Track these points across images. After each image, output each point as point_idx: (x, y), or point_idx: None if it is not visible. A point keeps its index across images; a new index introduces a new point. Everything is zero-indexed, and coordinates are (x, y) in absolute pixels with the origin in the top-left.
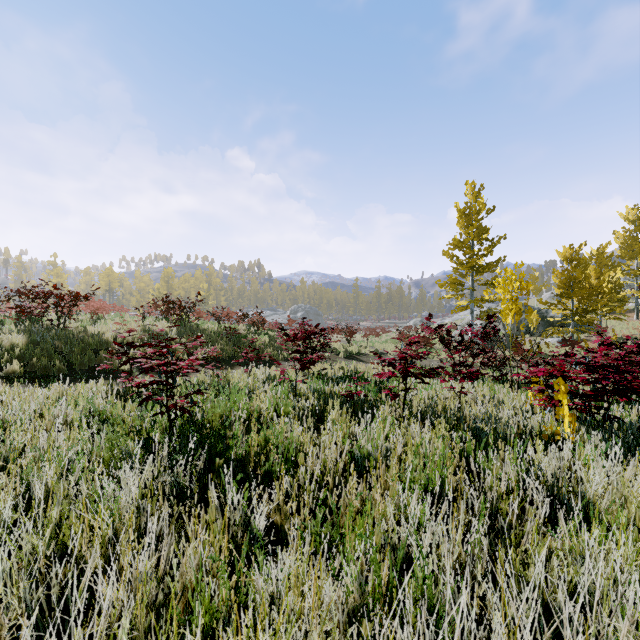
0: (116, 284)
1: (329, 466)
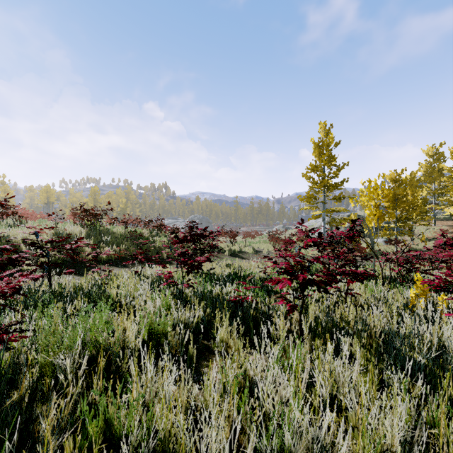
0: (53, 198)
1: None
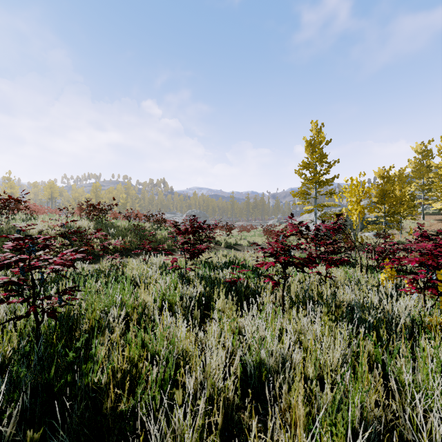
0: (56, 194)
1: (217, 386)
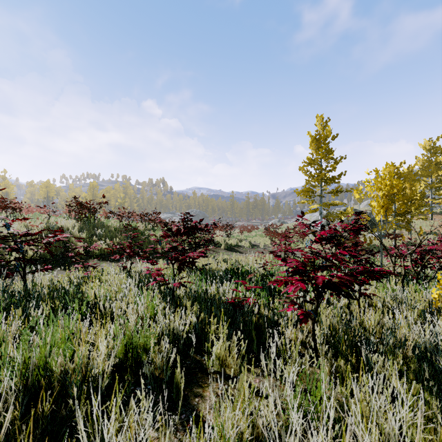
0: (52, 193)
1: None
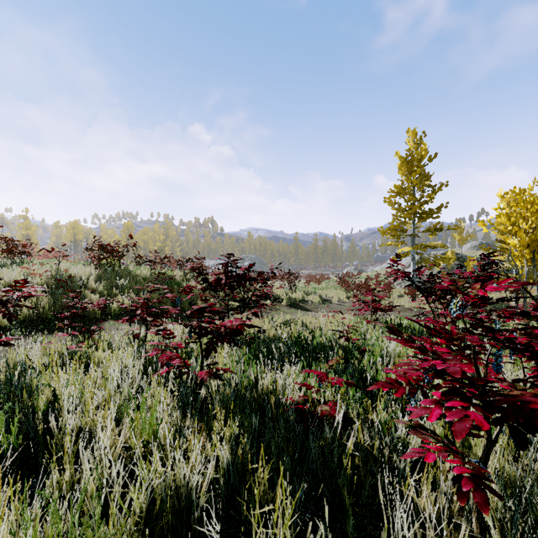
0: (80, 236)
1: None
